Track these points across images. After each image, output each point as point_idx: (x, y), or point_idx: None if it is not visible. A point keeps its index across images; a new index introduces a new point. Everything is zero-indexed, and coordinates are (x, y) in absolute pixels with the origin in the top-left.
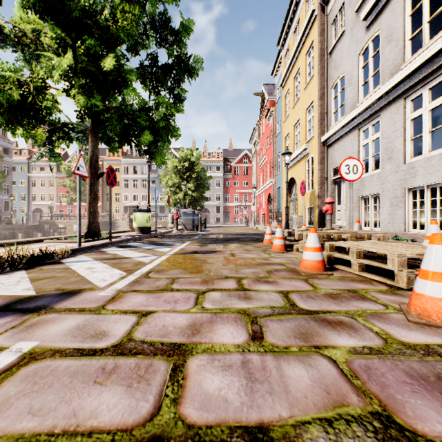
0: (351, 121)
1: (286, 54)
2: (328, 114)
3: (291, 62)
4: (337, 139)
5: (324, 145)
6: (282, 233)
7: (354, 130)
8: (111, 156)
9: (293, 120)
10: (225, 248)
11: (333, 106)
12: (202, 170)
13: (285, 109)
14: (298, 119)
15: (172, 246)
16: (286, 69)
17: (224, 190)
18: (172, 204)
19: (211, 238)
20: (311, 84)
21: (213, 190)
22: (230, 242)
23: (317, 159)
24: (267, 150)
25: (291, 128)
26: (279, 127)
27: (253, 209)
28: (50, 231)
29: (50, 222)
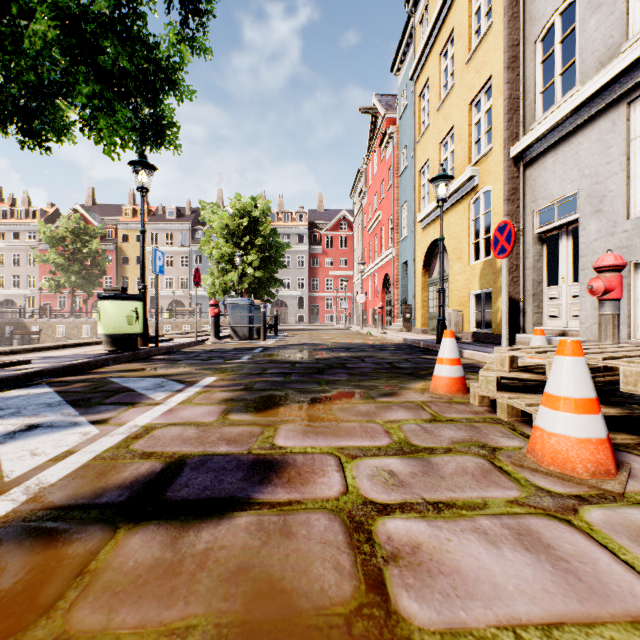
0: (606, 89)
1: (422, 18)
2: (526, 98)
3: (434, 23)
4: (553, 144)
5: (516, 163)
6: (590, 378)
7: (613, 108)
8: (130, 217)
9: (440, 132)
10: (313, 433)
11: (539, 79)
12: (273, 232)
13: (420, 119)
14: (450, 127)
15: (124, 409)
16: (425, 40)
17: (310, 273)
18: (219, 290)
19: (278, 363)
20: (484, 46)
21: (292, 273)
22: (326, 379)
23: (501, 193)
24: (382, 201)
25: (433, 149)
26: (405, 158)
27: (361, 300)
28: (14, 336)
29: (15, 321)
